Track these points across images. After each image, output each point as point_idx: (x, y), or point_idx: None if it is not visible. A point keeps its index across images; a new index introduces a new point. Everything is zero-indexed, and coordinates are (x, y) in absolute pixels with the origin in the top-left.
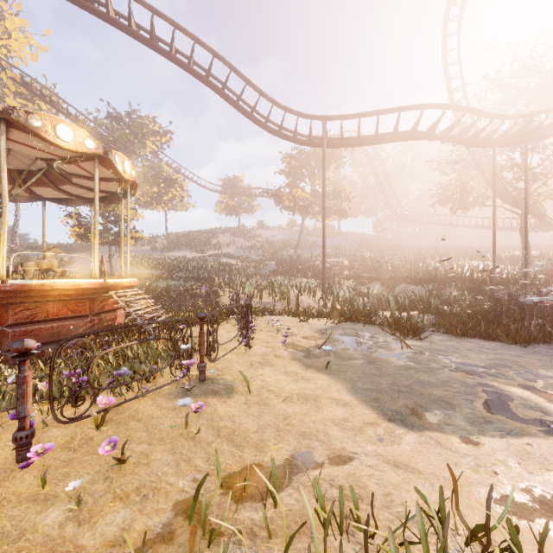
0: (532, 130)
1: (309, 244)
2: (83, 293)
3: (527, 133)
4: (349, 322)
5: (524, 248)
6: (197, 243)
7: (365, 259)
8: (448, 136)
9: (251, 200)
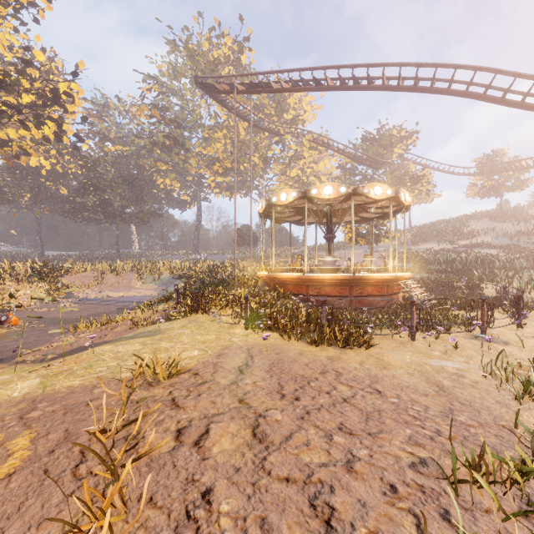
0: None
1: None
2: (384, 281)
3: None
4: None
5: None
6: (444, 233)
7: None
8: None
9: (519, 174)
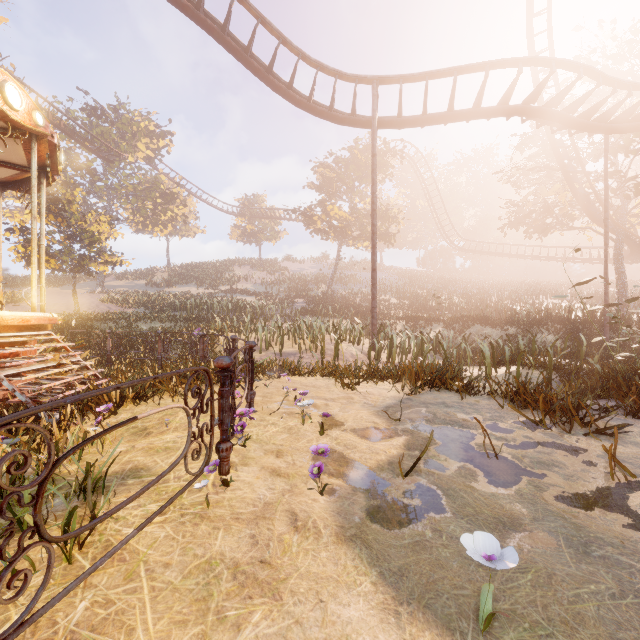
0: None
1: (347, 279)
2: None
3: None
4: (429, 389)
5: None
6: (206, 276)
7: (418, 296)
8: (552, 112)
9: (274, 225)
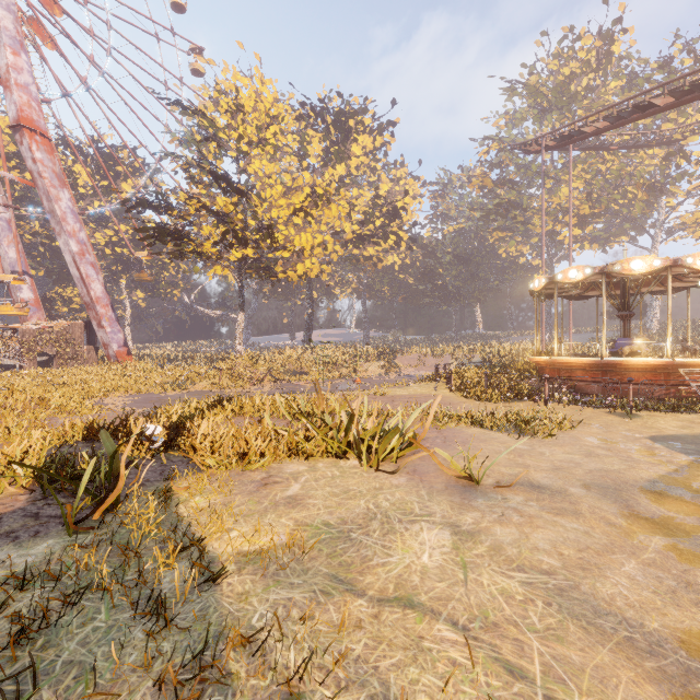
0: None
1: None
2: (656, 368)
3: None
4: None
5: None
6: None
7: None
8: None
9: None
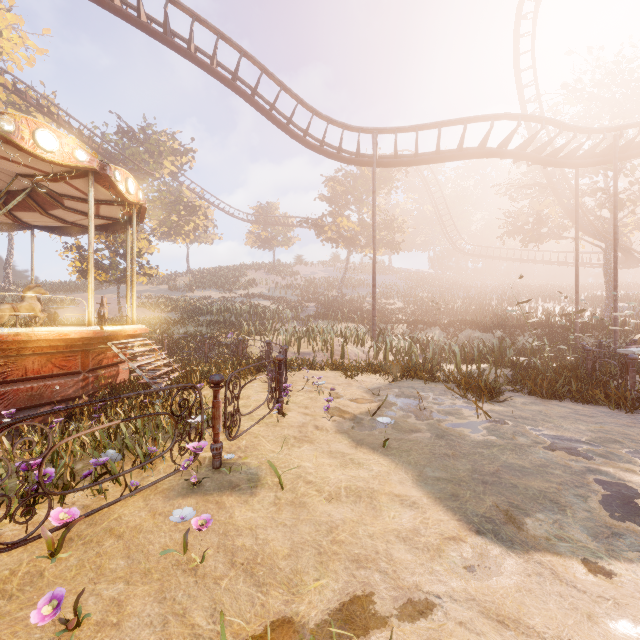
0: (622, 147)
1: (356, 283)
2: (73, 344)
3: (617, 150)
4: (407, 379)
5: (614, 287)
6: (224, 281)
7: (422, 300)
8: (522, 154)
9: (287, 231)
